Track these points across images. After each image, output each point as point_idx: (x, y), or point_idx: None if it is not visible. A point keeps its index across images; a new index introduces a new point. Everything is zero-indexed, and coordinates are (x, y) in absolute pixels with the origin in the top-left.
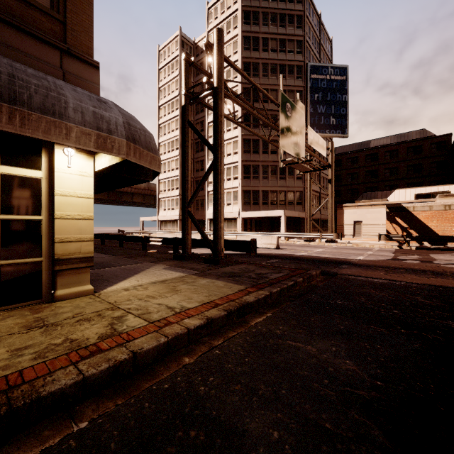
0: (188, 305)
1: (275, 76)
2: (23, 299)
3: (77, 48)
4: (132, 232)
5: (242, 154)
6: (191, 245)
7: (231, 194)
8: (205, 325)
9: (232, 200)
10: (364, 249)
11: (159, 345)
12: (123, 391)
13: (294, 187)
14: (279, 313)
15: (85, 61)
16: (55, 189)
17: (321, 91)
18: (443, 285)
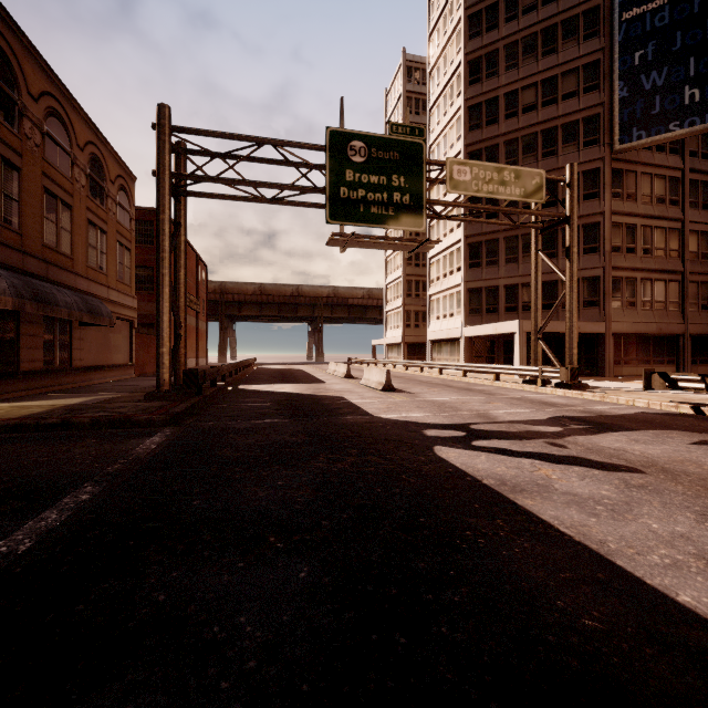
0: None
1: (533, 57)
2: None
3: None
4: (356, 361)
5: (467, 225)
6: (215, 376)
7: (454, 296)
8: None
9: (454, 307)
10: (559, 404)
11: None
12: None
13: (579, 270)
14: None
15: None
16: None
17: (654, 39)
18: (157, 460)
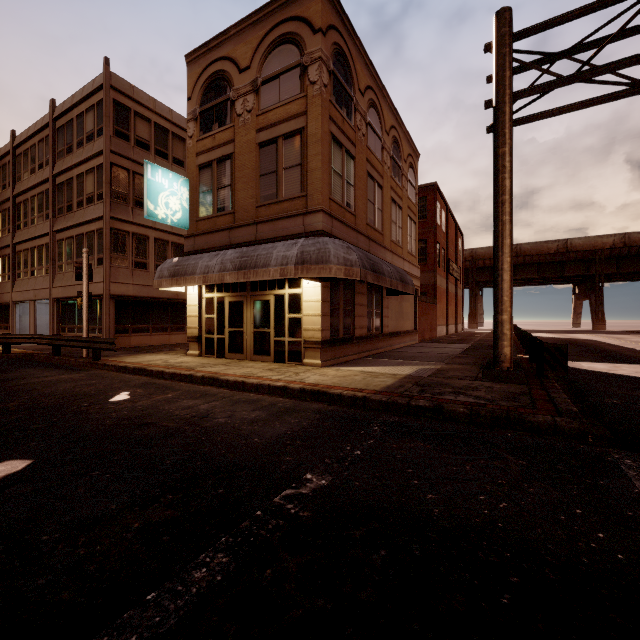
0: (309, 381)
1: None
2: (295, 360)
3: (313, 205)
4: None
5: None
6: None
7: None
8: (281, 388)
9: None
10: None
11: (253, 384)
12: (230, 390)
13: None
14: (320, 405)
15: (314, 211)
16: (303, 298)
17: None
18: None
